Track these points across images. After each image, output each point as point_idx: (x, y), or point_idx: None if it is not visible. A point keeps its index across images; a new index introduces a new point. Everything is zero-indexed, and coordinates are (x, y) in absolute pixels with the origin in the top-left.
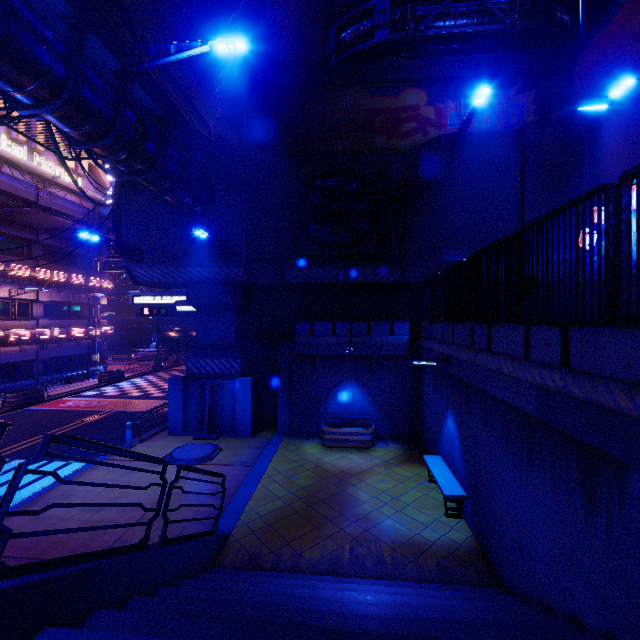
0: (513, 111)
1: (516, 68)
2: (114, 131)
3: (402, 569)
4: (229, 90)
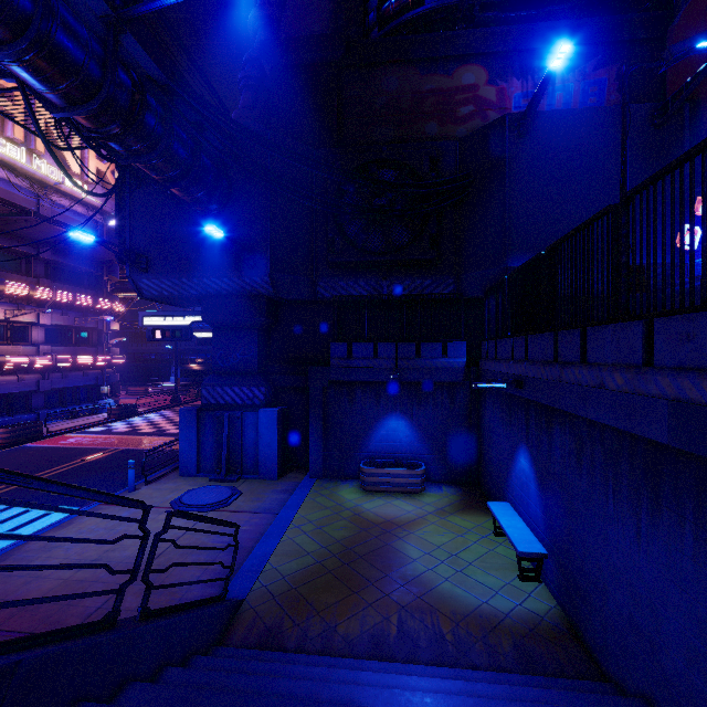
0: (591, 89)
1: (595, 37)
2: (101, 93)
3: (468, 651)
4: (253, 75)
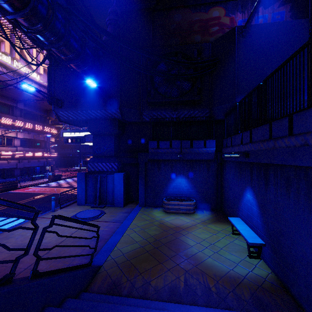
0: (277, 17)
1: None
2: (30, 4)
3: (225, 298)
4: (113, 18)
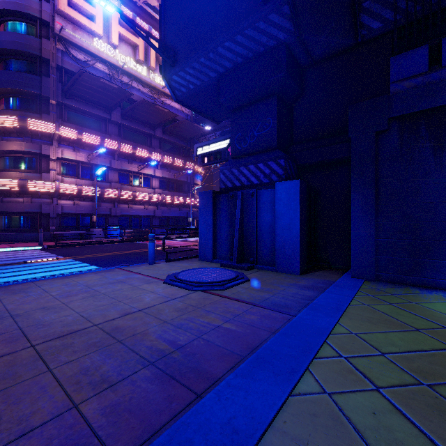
0: None
1: None
2: None
3: None
4: None
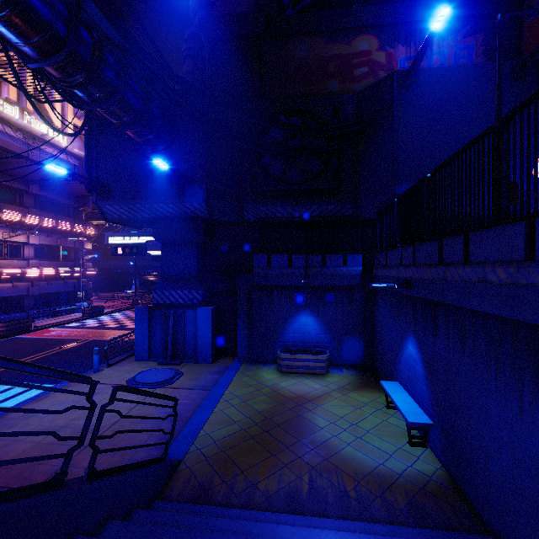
0: (462, 53)
1: (465, 11)
2: (67, 46)
3: (368, 506)
4: (193, 47)
